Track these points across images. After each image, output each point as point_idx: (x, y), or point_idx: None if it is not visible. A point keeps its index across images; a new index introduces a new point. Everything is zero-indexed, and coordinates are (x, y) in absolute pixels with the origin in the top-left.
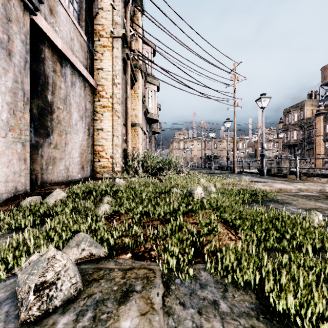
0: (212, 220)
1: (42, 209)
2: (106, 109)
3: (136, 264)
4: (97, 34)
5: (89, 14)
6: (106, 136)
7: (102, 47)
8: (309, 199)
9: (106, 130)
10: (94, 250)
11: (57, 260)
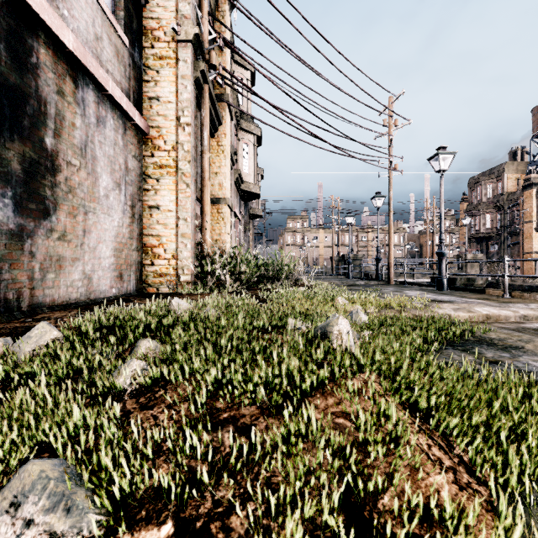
0: (392, 416)
1: None
2: (165, 171)
3: None
4: (148, 36)
5: None
6: (166, 219)
7: (157, 59)
8: None
9: (165, 209)
10: (59, 523)
11: None
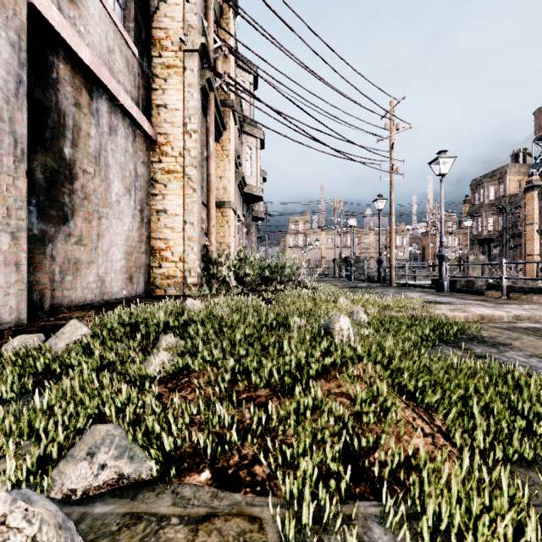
0: (383, 392)
1: (40, 361)
2: (172, 177)
3: (221, 501)
4: (156, 45)
5: (142, 9)
6: (173, 223)
7: (165, 68)
8: (540, 337)
9: (172, 213)
10: (126, 467)
11: (10, 530)
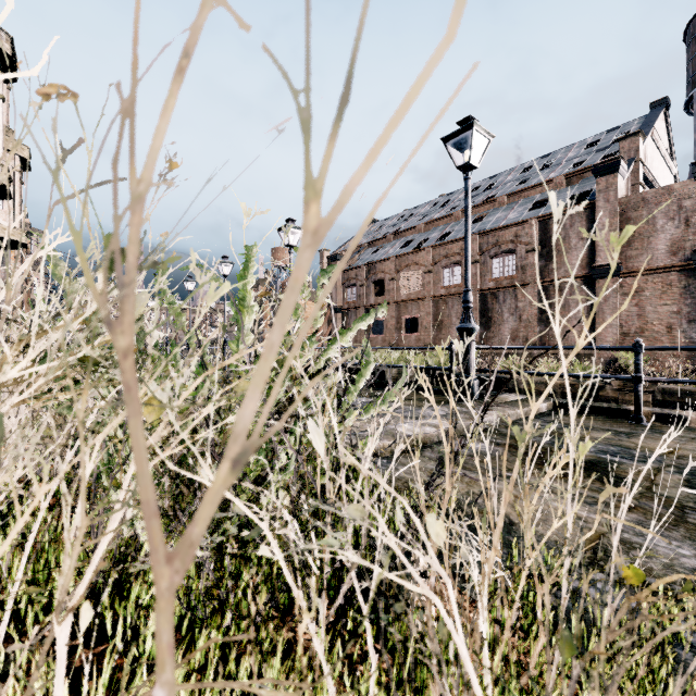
0: None
1: None
2: None
3: None
4: None
5: None
6: None
7: None
8: None
9: None
10: None
11: None
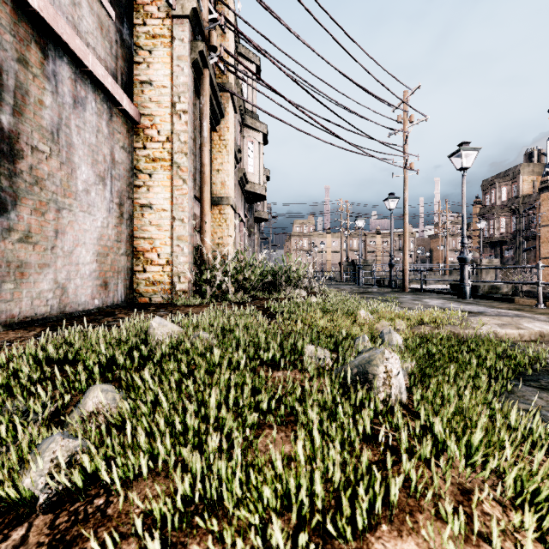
0: None
1: None
2: (158, 165)
3: None
4: (139, 11)
5: None
6: (159, 220)
7: (150, 37)
8: None
9: (158, 208)
10: None
11: None
